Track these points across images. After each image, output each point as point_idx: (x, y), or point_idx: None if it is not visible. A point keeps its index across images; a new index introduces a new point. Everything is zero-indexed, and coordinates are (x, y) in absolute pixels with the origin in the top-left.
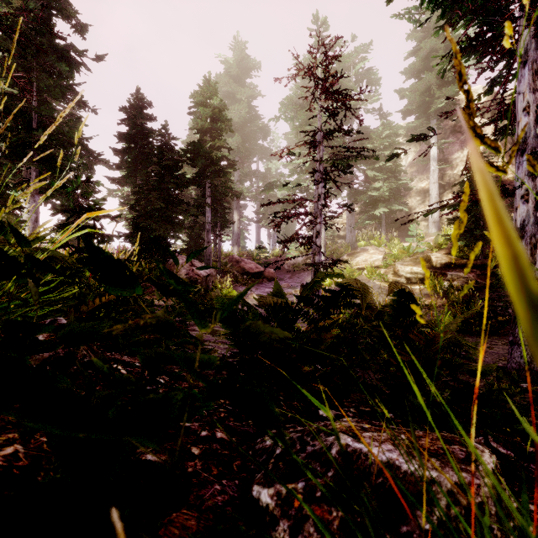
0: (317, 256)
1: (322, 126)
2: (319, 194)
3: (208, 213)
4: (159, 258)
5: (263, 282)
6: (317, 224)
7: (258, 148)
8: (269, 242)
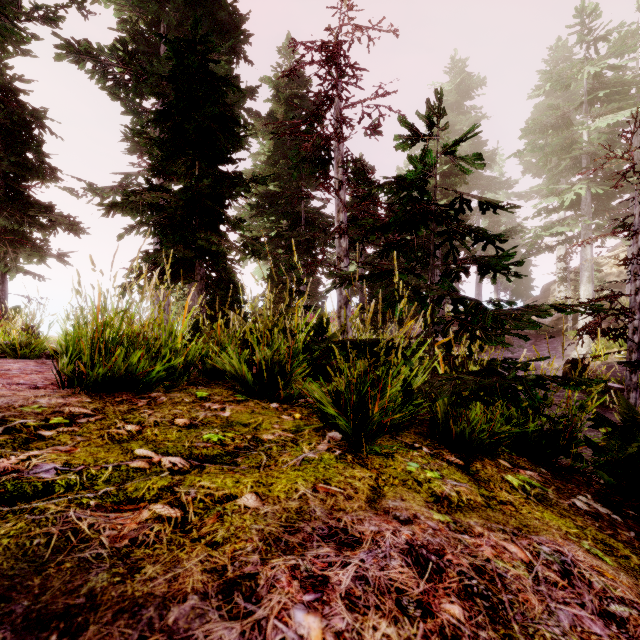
0: (634, 354)
1: (639, 213)
2: (636, 287)
3: (438, 277)
4: (395, 328)
5: (496, 349)
6: (634, 319)
7: (482, 182)
8: (496, 296)
